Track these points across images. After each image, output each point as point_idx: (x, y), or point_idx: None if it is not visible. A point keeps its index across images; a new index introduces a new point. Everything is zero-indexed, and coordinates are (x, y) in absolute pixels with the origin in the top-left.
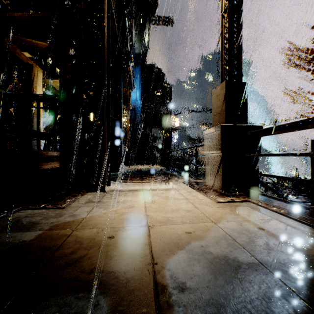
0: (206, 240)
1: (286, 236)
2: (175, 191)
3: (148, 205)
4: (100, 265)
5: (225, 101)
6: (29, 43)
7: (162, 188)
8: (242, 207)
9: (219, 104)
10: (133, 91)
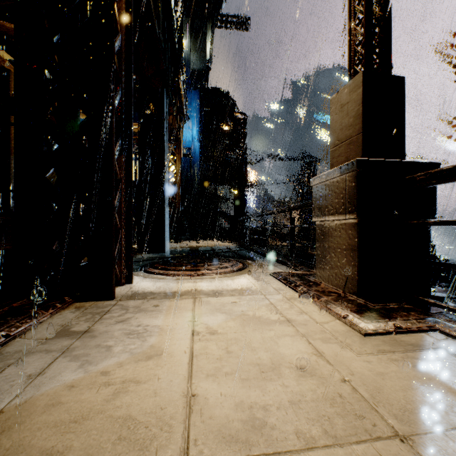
0: None
1: None
2: (261, 298)
3: (200, 347)
4: None
5: (362, 114)
6: None
7: (233, 290)
8: (433, 352)
9: (346, 122)
10: (187, 127)
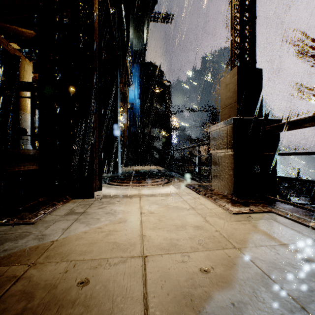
0: (235, 287)
1: None
2: (178, 197)
3: (145, 219)
4: None
5: (237, 91)
6: (14, 31)
7: (162, 193)
8: (266, 220)
9: (228, 95)
10: (131, 89)
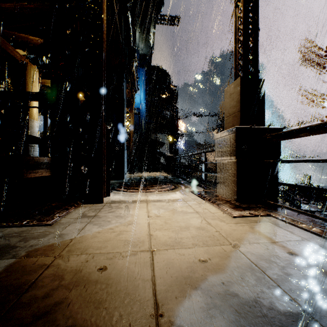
0: (227, 272)
1: None
2: (183, 203)
3: (152, 221)
4: (82, 318)
5: (240, 100)
6: (22, 39)
7: (168, 199)
8: (263, 223)
9: (232, 104)
10: (137, 94)
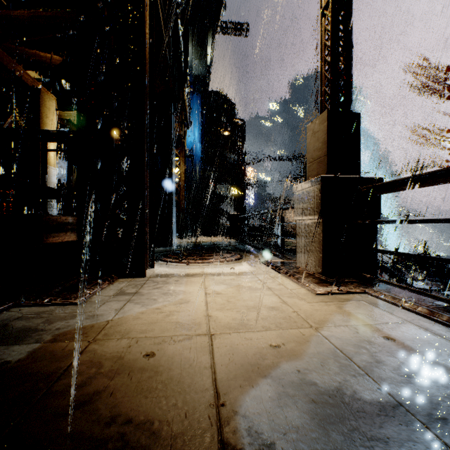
0: (304, 359)
1: (432, 352)
2: (252, 276)
3: (211, 299)
4: (128, 407)
5: (327, 141)
6: (35, 57)
7: (232, 272)
8: (355, 302)
9: (317, 146)
10: (189, 130)
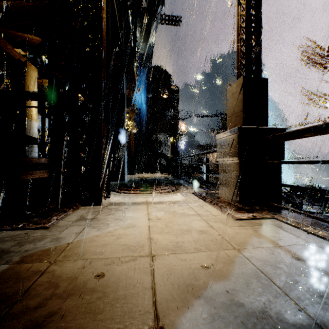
0: (231, 279)
1: None
2: (185, 204)
3: (153, 224)
4: None
5: (242, 100)
6: (20, 38)
7: (169, 201)
8: (267, 226)
9: (234, 104)
10: (137, 94)
